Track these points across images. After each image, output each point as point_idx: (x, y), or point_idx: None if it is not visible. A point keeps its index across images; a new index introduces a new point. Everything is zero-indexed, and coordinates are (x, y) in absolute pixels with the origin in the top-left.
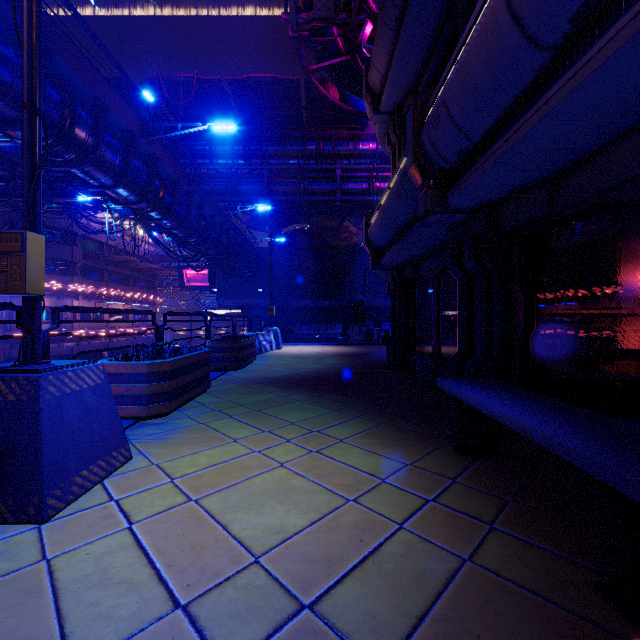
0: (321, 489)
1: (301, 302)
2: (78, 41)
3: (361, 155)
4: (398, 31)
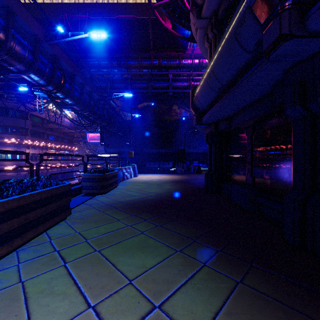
0: None
1: (150, 150)
2: None
3: (183, 66)
4: None
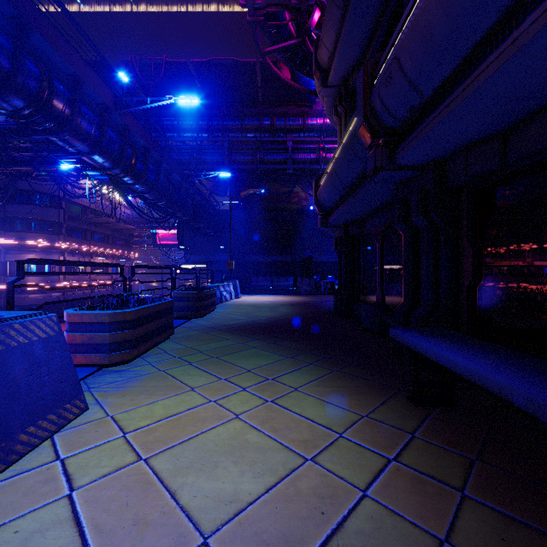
0: (277, 445)
1: (257, 258)
2: (55, 21)
3: (310, 129)
4: (345, 9)
